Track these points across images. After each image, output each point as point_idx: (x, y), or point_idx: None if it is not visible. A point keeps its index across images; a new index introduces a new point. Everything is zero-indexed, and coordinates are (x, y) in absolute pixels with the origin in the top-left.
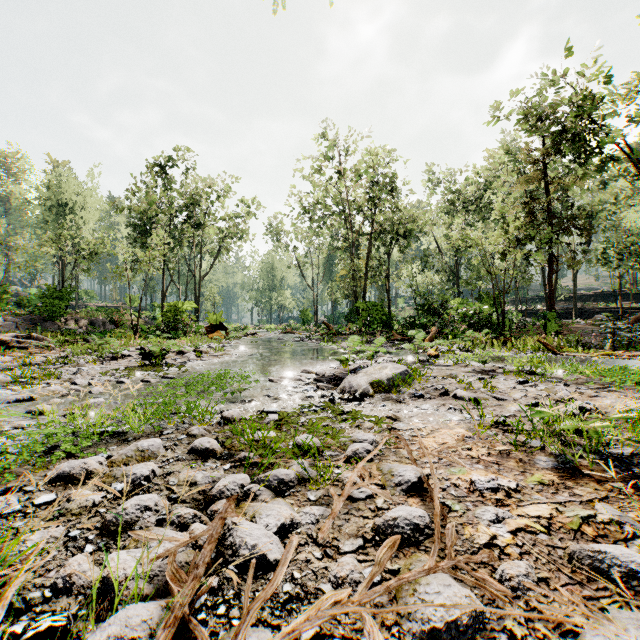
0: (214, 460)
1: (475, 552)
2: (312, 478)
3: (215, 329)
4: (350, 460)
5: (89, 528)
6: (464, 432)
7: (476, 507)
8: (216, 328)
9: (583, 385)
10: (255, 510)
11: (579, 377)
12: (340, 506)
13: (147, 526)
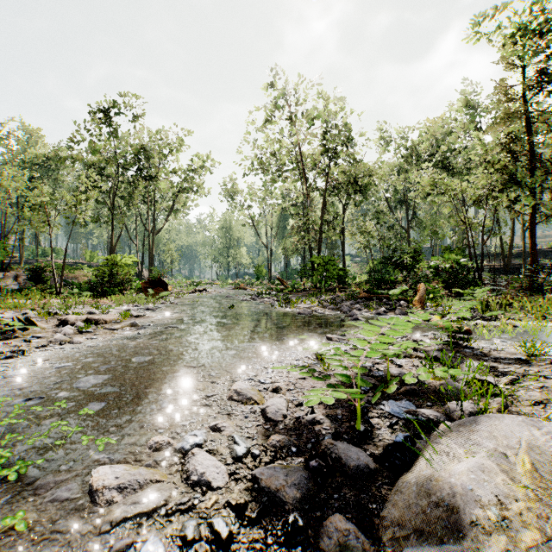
0: None
1: None
2: None
3: (154, 285)
4: None
5: None
6: None
7: None
8: (155, 284)
9: None
10: None
11: None
12: None
13: None
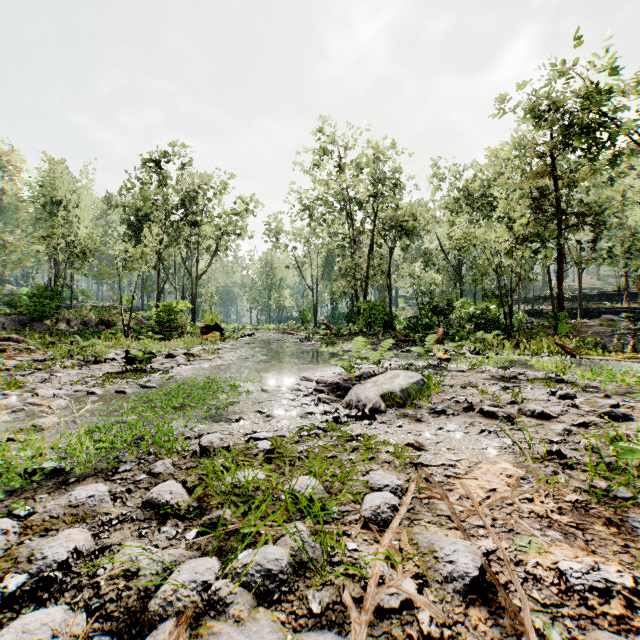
0: (175, 521)
1: None
2: (315, 565)
3: (210, 330)
4: (369, 525)
5: None
6: (512, 469)
7: (584, 631)
8: (211, 329)
9: (625, 396)
10: None
11: (615, 386)
12: (362, 636)
13: None
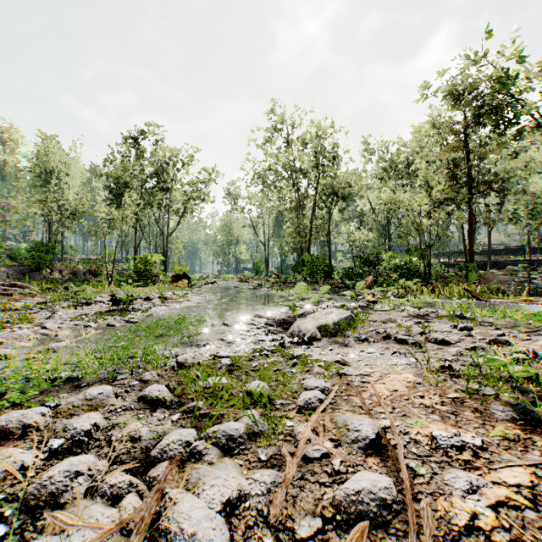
0: (163, 409)
1: (456, 537)
2: (263, 433)
3: (180, 278)
4: (302, 410)
5: (10, 499)
6: (413, 377)
7: (443, 470)
8: (180, 277)
9: (512, 329)
10: (198, 477)
11: (506, 321)
12: (294, 470)
13: (75, 497)
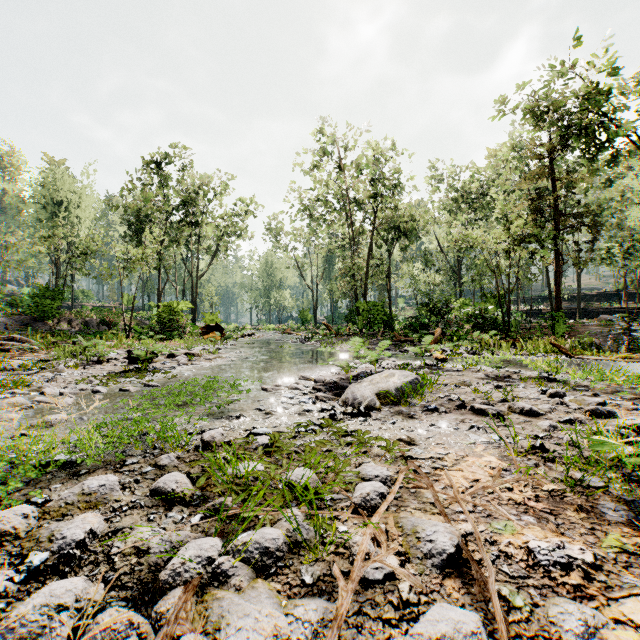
0: (181, 507)
1: None
2: (308, 544)
3: (211, 330)
4: (359, 510)
5: None
6: (496, 462)
7: (545, 598)
8: (212, 329)
9: (614, 395)
10: (221, 613)
11: (605, 385)
12: (348, 601)
13: None
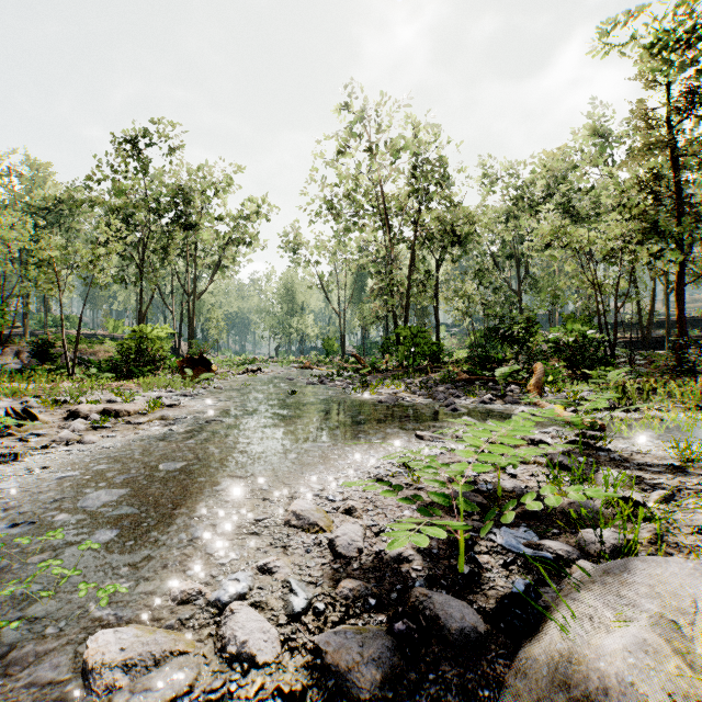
0: None
1: None
2: None
3: (194, 364)
4: None
5: None
6: None
7: None
8: (196, 363)
9: None
10: None
11: None
12: None
13: None
